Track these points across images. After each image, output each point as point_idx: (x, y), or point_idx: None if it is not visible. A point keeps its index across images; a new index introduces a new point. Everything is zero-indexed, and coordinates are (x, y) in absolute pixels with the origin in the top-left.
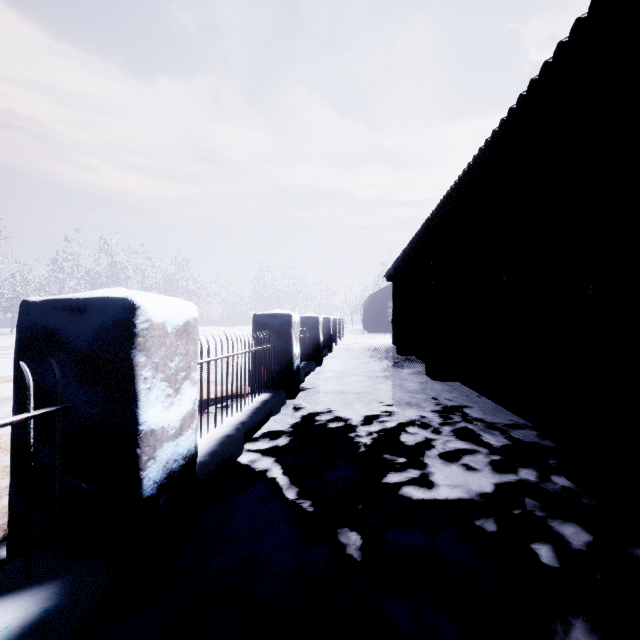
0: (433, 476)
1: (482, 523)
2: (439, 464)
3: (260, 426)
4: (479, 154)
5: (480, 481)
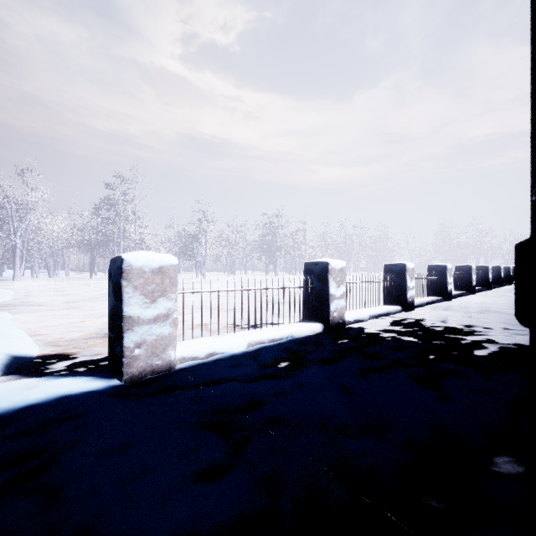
0: None
1: None
2: None
3: (481, 291)
4: None
5: None
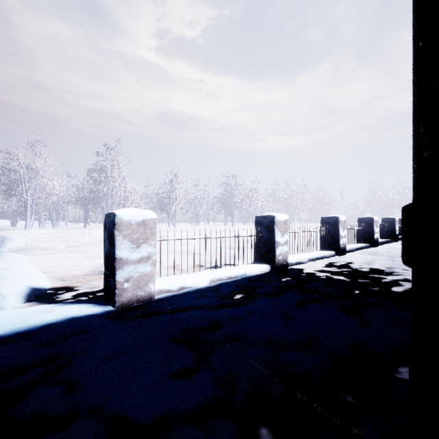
0: None
1: None
2: None
3: None
4: None
5: None
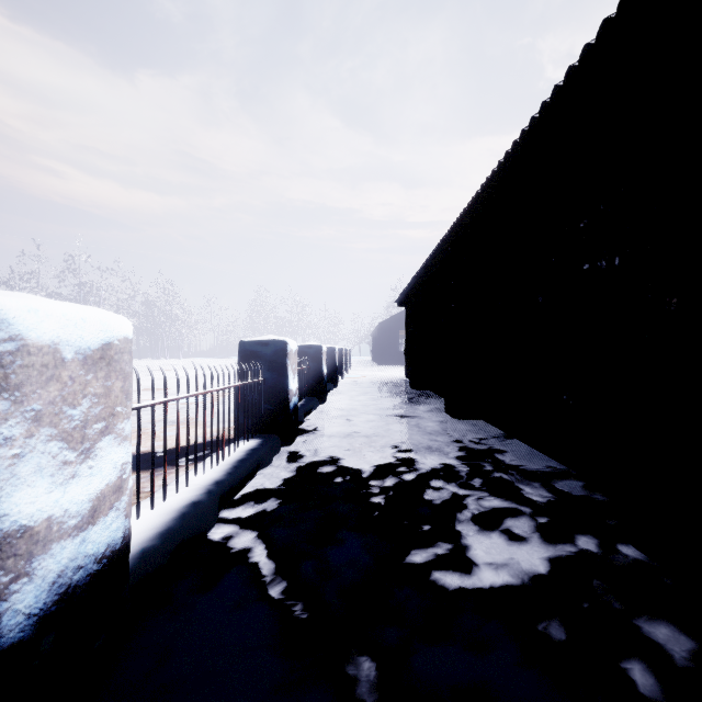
0: (469, 551)
1: (545, 627)
2: (475, 532)
3: (243, 484)
4: (513, 149)
5: (530, 556)
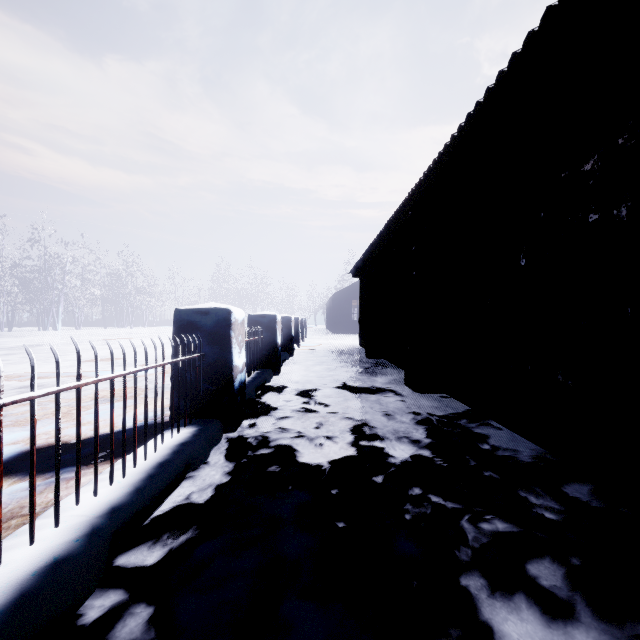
0: None
1: None
2: (488, 592)
3: (160, 500)
4: (496, 83)
5: None
